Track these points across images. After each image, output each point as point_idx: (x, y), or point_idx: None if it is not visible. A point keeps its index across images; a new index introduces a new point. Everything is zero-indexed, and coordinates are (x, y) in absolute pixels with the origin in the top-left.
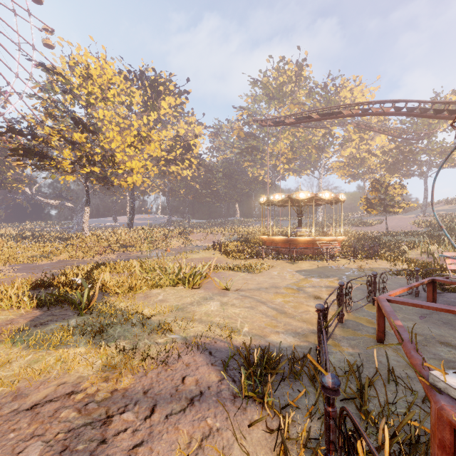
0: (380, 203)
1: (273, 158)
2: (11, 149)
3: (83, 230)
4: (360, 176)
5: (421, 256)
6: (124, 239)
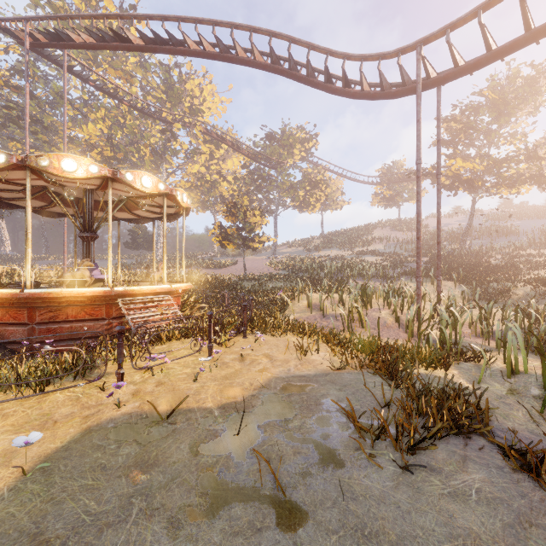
0: (239, 233)
1: (77, 149)
2: None
3: None
4: (210, 204)
5: (312, 313)
6: None
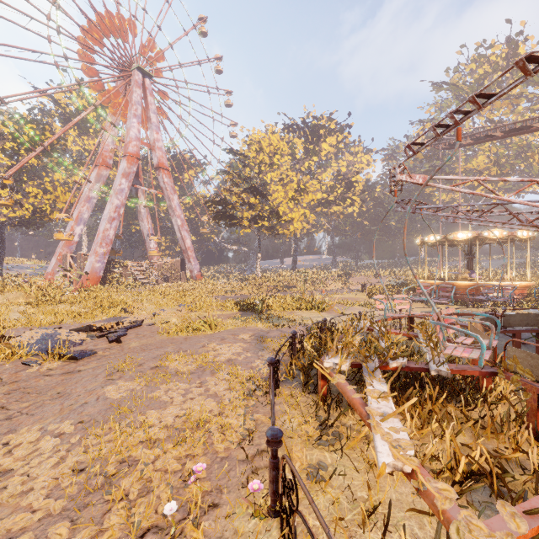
0: None
1: None
2: (215, 216)
3: (256, 272)
4: None
5: None
6: (287, 281)
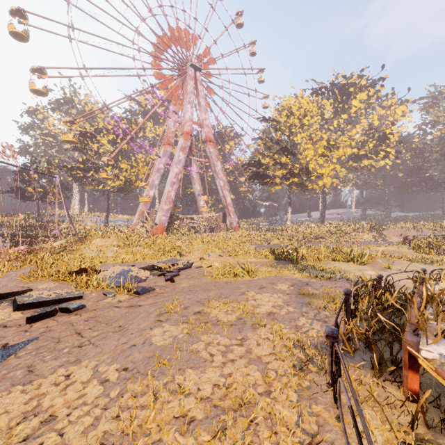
0: None
1: None
2: (250, 176)
3: (287, 224)
4: None
5: None
6: (316, 232)
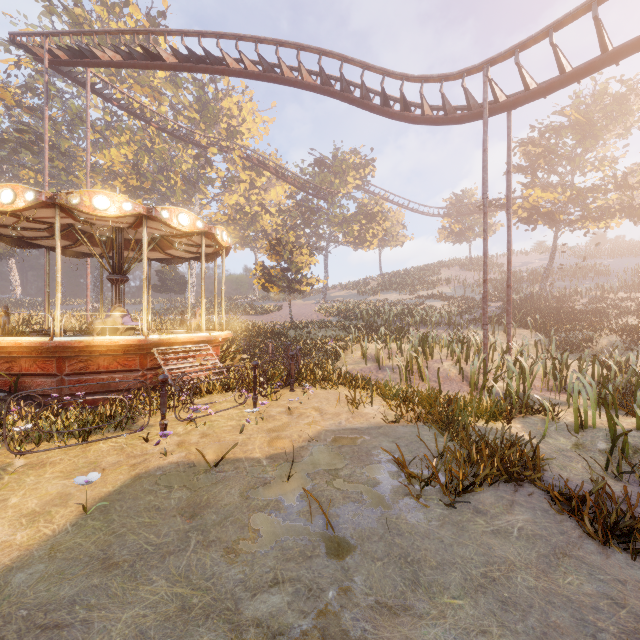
0: (284, 275)
1: (98, 177)
2: None
3: None
4: (250, 241)
5: (366, 365)
6: None
